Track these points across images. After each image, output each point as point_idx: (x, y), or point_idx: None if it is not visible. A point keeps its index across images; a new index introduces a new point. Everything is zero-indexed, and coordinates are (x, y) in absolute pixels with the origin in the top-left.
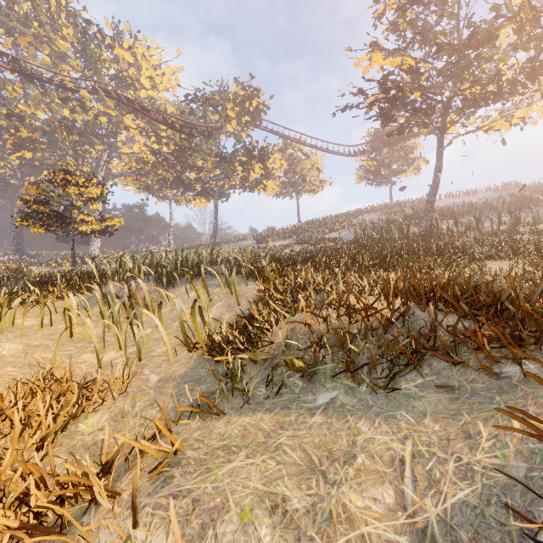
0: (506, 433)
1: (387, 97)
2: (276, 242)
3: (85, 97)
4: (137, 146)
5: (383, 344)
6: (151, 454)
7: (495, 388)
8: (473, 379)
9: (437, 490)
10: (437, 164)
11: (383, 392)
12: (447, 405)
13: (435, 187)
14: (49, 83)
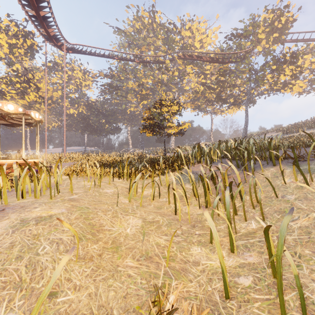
0: None
1: None
2: (306, 131)
3: (167, 66)
4: (192, 84)
5: None
6: None
7: None
8: None
9: None
10: None
11: None
12: None
13: None
14: (153, 63)
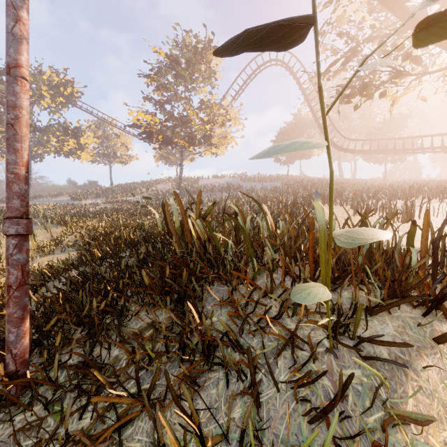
0: None
1: (148, 132)
2: (89, 200)
3: None
4: None
5: None
6: None
7: None
8: None
9: None
10: (180, 167)
11: None
12: None
13: (180, 178)
14: None
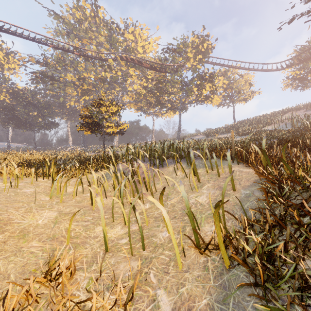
0: None
1: None
2: (220, 135)
3: (111, 64)
4: (135, 86)
5: None
6: None
7: None
8: None
9: None
10: None
11: None
12: None
13: None
14: (95, 58)
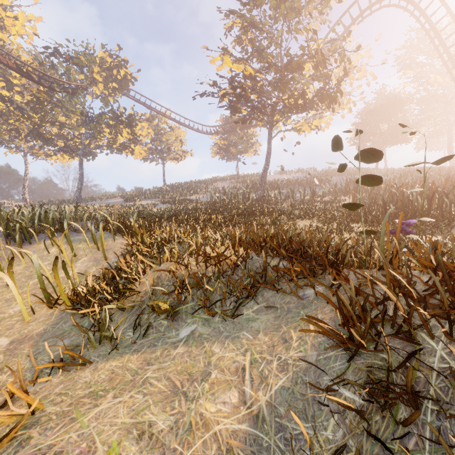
0: (306, 334)
1: (234, 93)
2: (143, 201)
3: None
4: None
5: (231, 283)
6: (0, 422)
7: (300, 305)
8: (288, 301)
9: (266, 384)
10: (268, 149)
11: (231, 320)
12: (273, 322)
13: (267, 166)
14: None
